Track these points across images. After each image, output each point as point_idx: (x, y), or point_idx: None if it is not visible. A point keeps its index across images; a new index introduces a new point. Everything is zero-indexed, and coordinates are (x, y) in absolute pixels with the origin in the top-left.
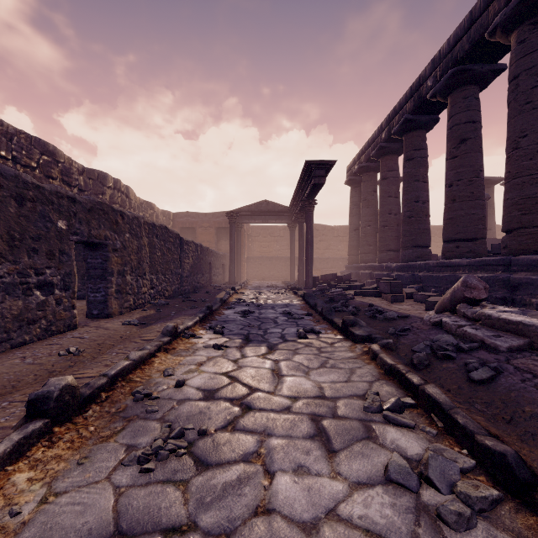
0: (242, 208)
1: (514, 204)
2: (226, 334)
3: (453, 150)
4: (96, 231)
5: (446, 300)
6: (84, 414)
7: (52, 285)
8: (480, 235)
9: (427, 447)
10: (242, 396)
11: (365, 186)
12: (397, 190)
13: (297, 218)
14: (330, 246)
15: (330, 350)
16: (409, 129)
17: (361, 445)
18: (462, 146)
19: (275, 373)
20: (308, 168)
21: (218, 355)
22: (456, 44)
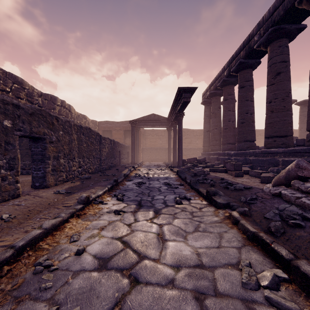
0: (139, 118)
1: None
2: (125, 201)
3: (272, 79)
4: (36, 129)
5: (282, 177)
6: None
7: None
8: (289, 133)
9: None
10: (131, 265)
11: (213, 104)
12: (233, 106)
13: (172, 124)
14: (192, 141)
15: (200, 215)
16: (242, 68)
17: None
18: (278, 77)
19: (159, 237)
20: (180, 92)
21: (117, 219)
22: (274, 12)
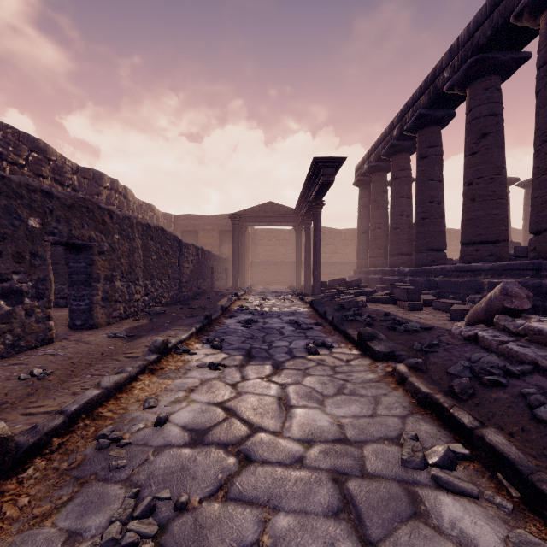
0: (246, 210)
1: (545, 202)
2: (225, 349)
3: (473, 145)
4: (78, 231)
5: (480, 310)
6: (20, 475)
7: (21, 293)
8: (502, 237)
9: (507, 536)
10: (240, 439)
11: (374, 186)
12: (409, 190)
13: (303, 220)
14: (337, 250)
15: (347, 371)
16: (423, 124)
17: (409, 530)
18: (483, 141)
19: (282, 403)
20: (316, 166)
21: (214, 376)
22: (476, 31)
